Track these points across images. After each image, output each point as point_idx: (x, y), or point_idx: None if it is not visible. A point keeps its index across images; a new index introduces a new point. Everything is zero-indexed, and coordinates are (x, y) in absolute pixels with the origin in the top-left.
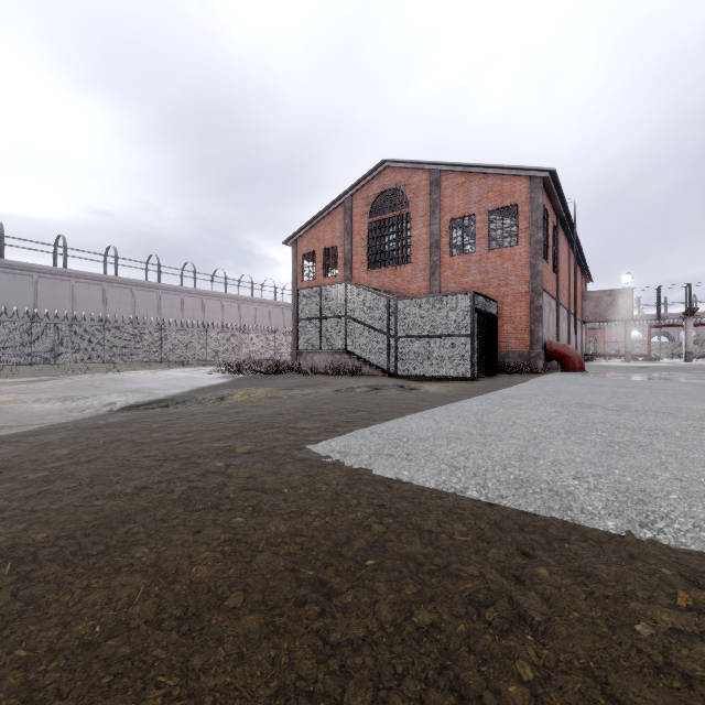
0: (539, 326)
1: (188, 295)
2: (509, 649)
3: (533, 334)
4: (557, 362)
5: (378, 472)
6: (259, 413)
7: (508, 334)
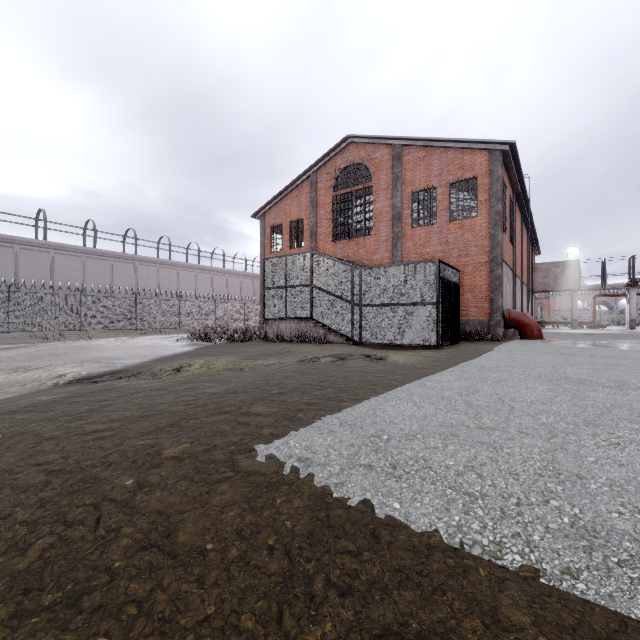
0: (499, 295)
1: (164, 267)
2: None
3: (493, 302)
4: (513, 330)
5: (354, 500)
6: (211, 391)
7: (468, 302)
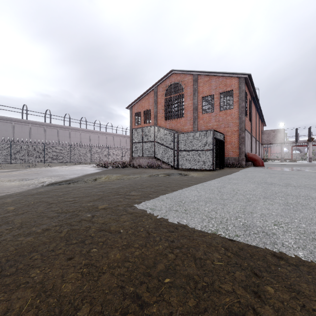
0: (243, 146)
1: (83, 132)
2: None
3: (240, 149)
4: (251, 162)
5: (170, 220)
6: (112, 187)
7: (229, 149)
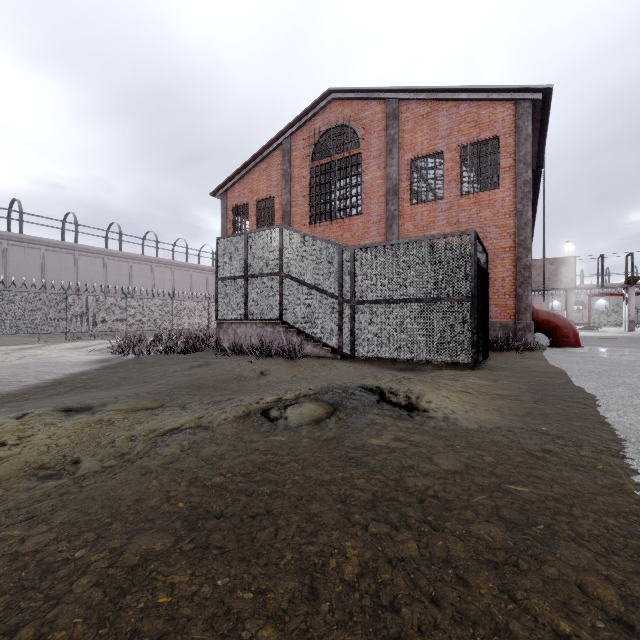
0: (528, 290)
1: (113, 258)
2: None
3: (521, 300)
4: None
5: None
6: None
7: None
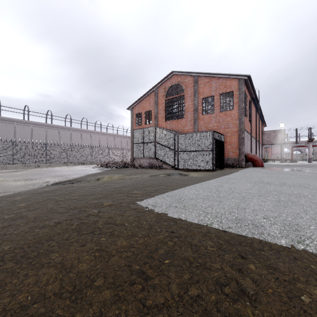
0: (243, 146)
1: (84, 132)
2: (238, 310)
3: (240, 150)
4: (251, 163)
5: (170, 215)
6: (115, 186)
7: (229, 150)
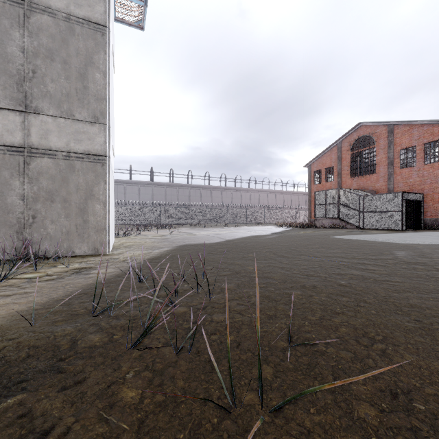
0: None
1: (253, 192)
2: (355, 242)
3: None
4: None
5: (346, 238)
6: (314, 234)
7: (437, 209)
